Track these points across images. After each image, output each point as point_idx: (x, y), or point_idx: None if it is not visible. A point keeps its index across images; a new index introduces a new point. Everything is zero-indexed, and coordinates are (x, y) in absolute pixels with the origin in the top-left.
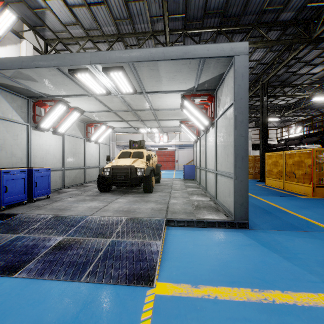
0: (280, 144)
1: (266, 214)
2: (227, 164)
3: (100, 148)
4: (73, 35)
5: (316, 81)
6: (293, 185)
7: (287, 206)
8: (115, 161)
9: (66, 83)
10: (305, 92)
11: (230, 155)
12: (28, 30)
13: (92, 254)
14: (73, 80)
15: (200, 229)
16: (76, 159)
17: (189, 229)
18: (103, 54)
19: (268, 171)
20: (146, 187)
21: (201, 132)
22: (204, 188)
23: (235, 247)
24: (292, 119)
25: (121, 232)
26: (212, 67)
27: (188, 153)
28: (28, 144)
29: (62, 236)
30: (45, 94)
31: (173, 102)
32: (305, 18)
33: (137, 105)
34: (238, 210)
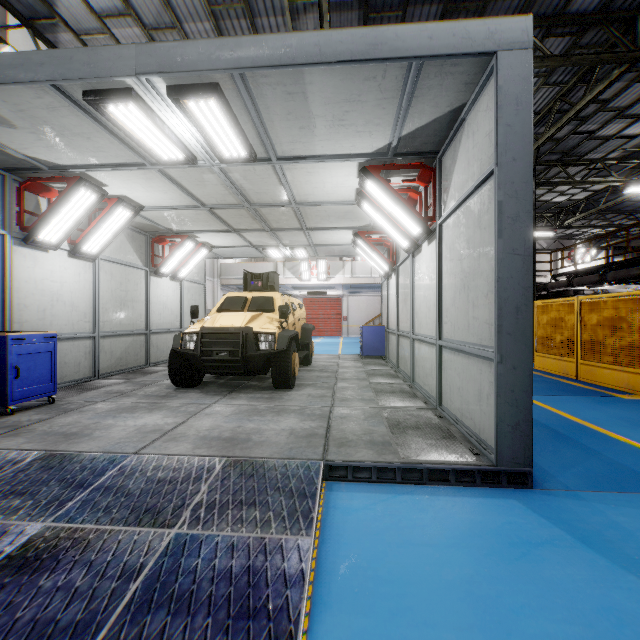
0: (559, 283)
1: (560, 444)
2: (472, 324)
3: (184, 291)
4: (120, 41)
5: (633, 152)
6: (599, 370)
7: (601, 421)
8: (210, 317)
9: (86, 133)
10: (609, 178)
11: (482, 303)
12: (18, 27)
13: (109, 588)
14: (102, 124)
15: (412, 488)
16: (128, 314)
17: (382, 490)
18: (167, 50)
19: (541, 339)
20: (279, 376)
21: (401, 256)
22: (407, 376)
23: (514, 551)
24: (577, 233)
25: (205, 504)
26: (437, 89)
27: (368, 301)
28: (5, 277)
29: (42, 519)
30: (43, 162)
31: (340, 184)
32: (625, 8)
33: (259, 191)
34: (506, 441)
